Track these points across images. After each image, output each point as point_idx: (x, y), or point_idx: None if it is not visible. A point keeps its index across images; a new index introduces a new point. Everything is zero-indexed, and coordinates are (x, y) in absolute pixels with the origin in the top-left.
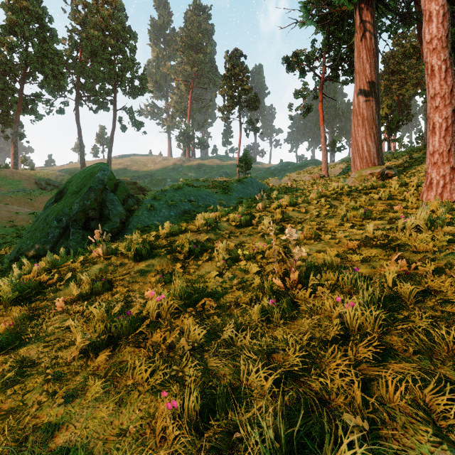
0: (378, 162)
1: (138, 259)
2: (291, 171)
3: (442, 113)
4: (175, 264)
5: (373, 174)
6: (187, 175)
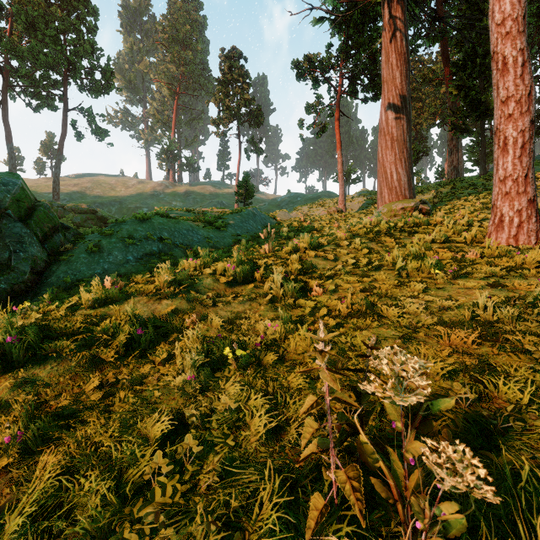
0: (410, 194)
1: (0, 368)
2: (301, 204)
3: (517, 124)
4: (90, 375)
5: (405, 209)
6: (170, 204)
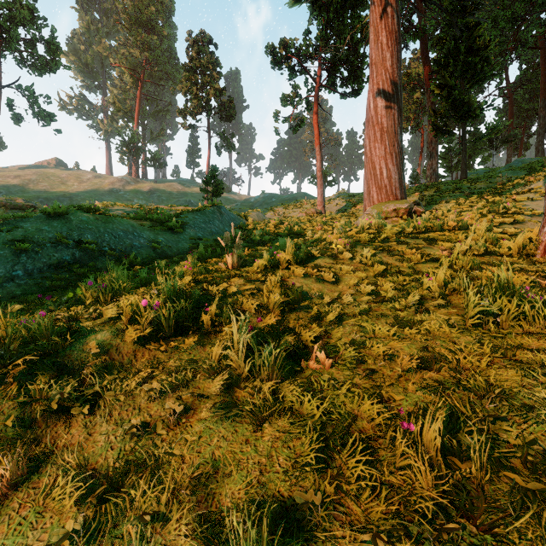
0: (401, 194)
1: None
2: (276, 205)
3: None
4: None
5: (398, 211)
6: (131, 202)
